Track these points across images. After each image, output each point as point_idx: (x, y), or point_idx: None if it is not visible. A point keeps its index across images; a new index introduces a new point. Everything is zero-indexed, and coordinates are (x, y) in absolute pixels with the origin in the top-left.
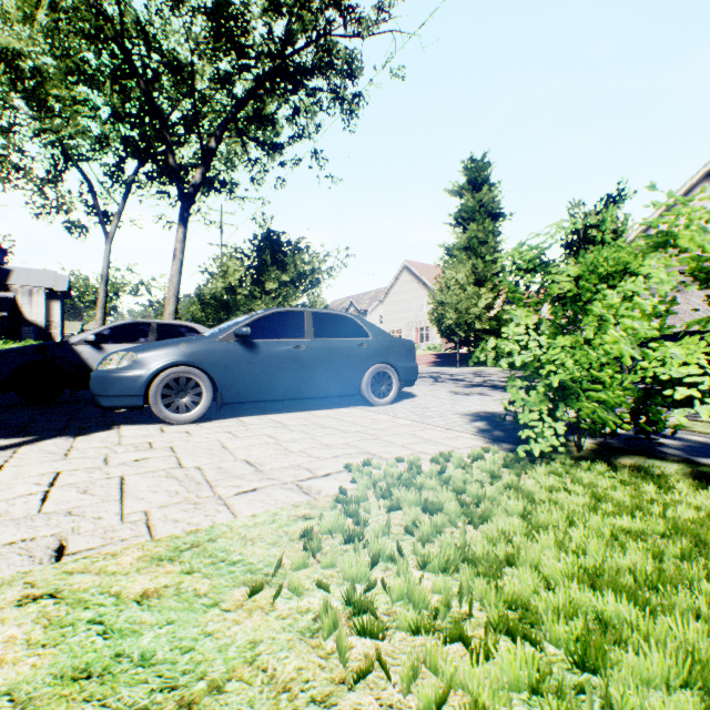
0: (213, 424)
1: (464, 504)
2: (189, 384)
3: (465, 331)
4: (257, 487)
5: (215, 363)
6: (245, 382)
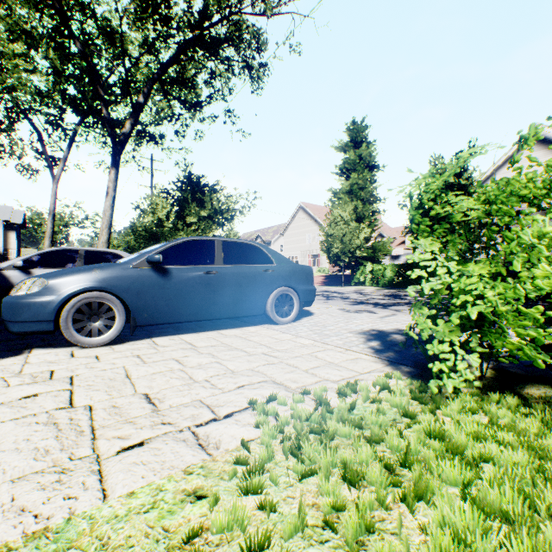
0: (125, 346)
1: (388, 465)
2: (101, 308)
3: (349, 257)
4: (148, 438)
5: (128, 288)
6: (158, 305)
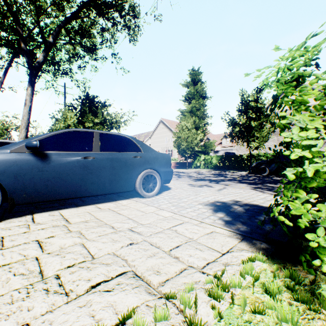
0: (0, 225)
1: None
2: None
3: (190, 151)
4: None
5: (4, 171)
6: (37, 186)
